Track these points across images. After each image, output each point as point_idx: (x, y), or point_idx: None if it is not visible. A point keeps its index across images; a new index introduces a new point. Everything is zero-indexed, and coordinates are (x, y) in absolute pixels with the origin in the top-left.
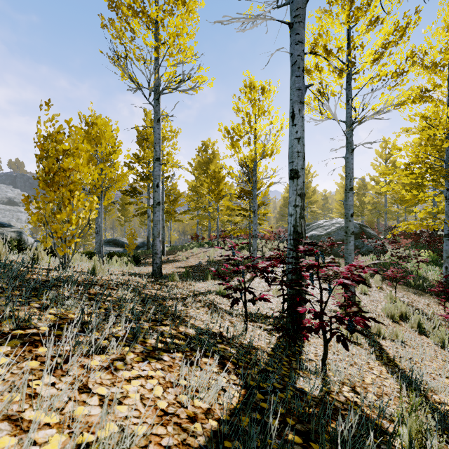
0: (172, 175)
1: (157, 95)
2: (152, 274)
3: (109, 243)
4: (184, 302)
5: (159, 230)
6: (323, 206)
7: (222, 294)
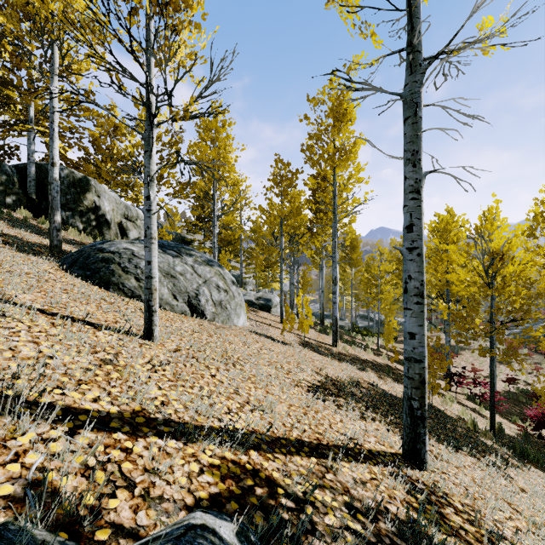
0: None
1: None
2: None
3: (363, 317)
4: None
5: None
6: None
7: None
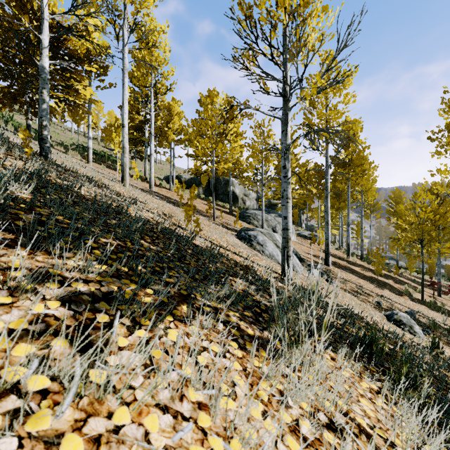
0: None
1: None
2: None
3: None
4: None
5: None
6: None
7: None
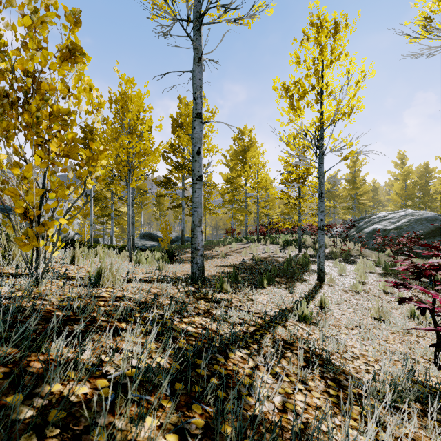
0: (207, 164)
1: (198, 20)
2: (191, 278)
3: (144, 236)
4: (260, 351)
5: (200, 216)
6: (372, 198)
7: (304, 318)
